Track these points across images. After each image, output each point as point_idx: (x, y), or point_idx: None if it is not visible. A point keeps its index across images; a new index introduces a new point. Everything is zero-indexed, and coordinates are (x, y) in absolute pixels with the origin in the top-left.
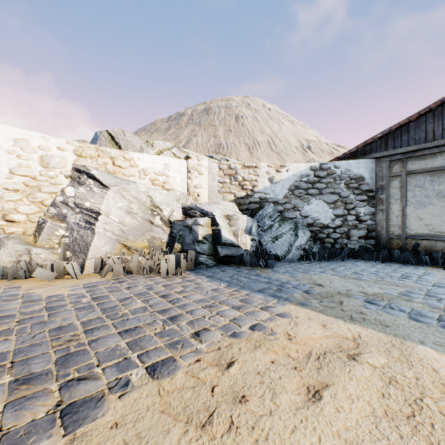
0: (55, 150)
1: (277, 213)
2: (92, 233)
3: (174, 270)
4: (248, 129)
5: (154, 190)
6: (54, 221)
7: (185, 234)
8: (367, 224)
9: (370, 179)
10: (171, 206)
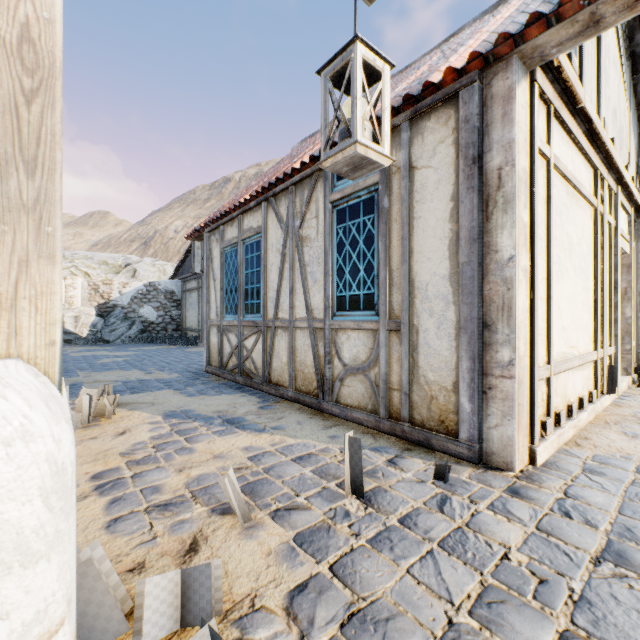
0: None
1: (123, 314)
2: None
3: None
4: None
5: None
6: None
7: None
8: (177, 321)
9: (179, 292)
10: None
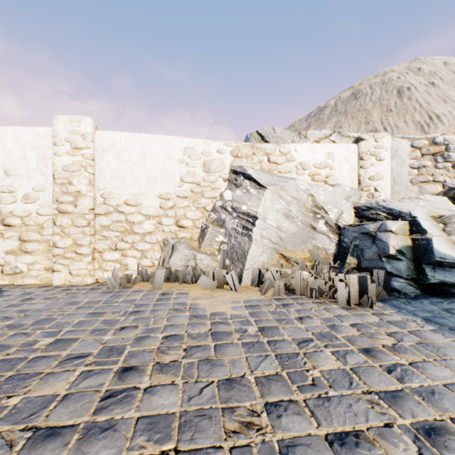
0: (214, 154)
1: None
2: (249, 240)
3: (356, 297)
4: (419, 102)
5: (316, 187)
6: (214, 226)
7: (364, 245)
8: None
9: None
10: (338, 206)
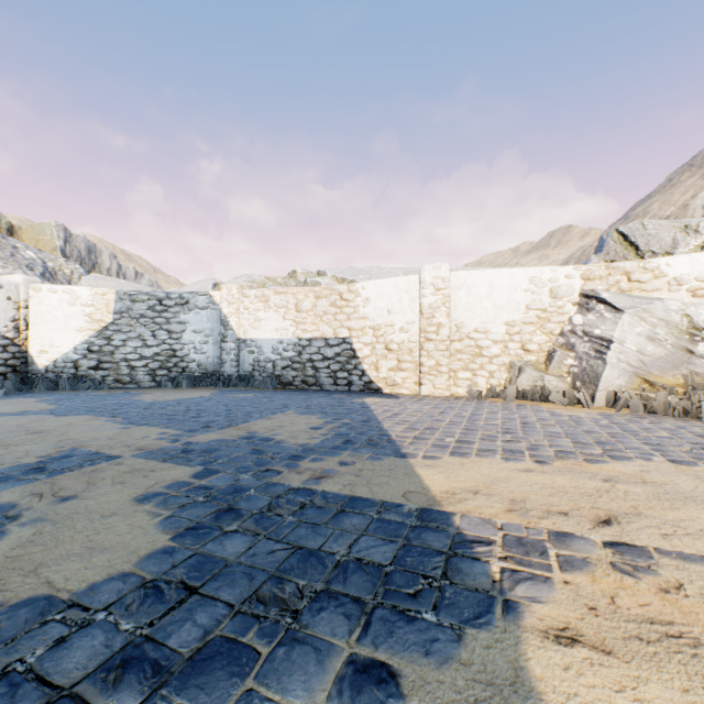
0: (562, 280)
1: None
2: (603, 363)
3: None
4: None
5: (694, 306)
6: (562, 350)
7: None
8: None
9: None
10: None
